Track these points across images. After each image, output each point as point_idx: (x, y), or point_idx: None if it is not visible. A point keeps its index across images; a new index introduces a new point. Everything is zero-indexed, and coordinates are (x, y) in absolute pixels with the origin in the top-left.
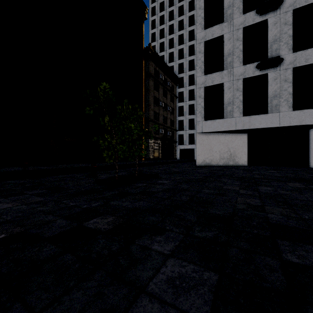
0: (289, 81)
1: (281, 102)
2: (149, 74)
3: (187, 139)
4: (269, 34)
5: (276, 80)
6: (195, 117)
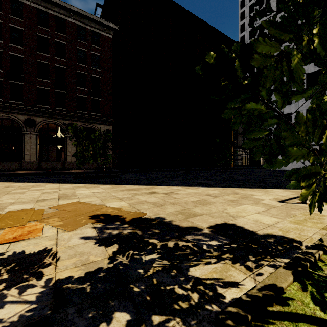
0: None
1: None
2: None
3: None
4: None
5: None
6: None
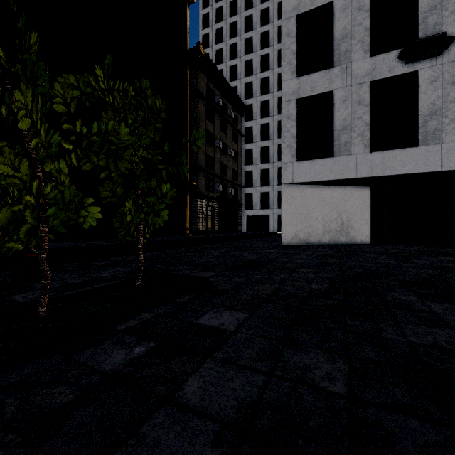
0: None
1: (446, 125)
2: (198, 93)
3: (258, 201)
4: None
5: (434, 84)
6: (270, 167)
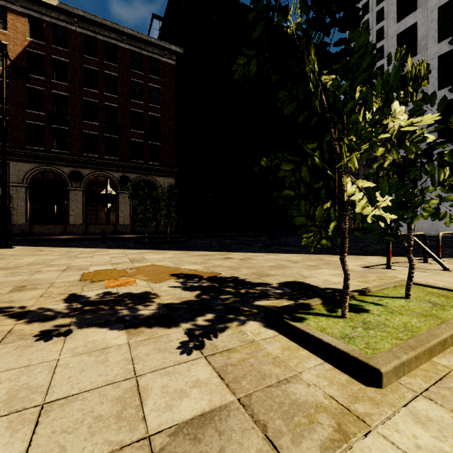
0: None
1: None
2: None
3: None
4: None
5: None
6: None
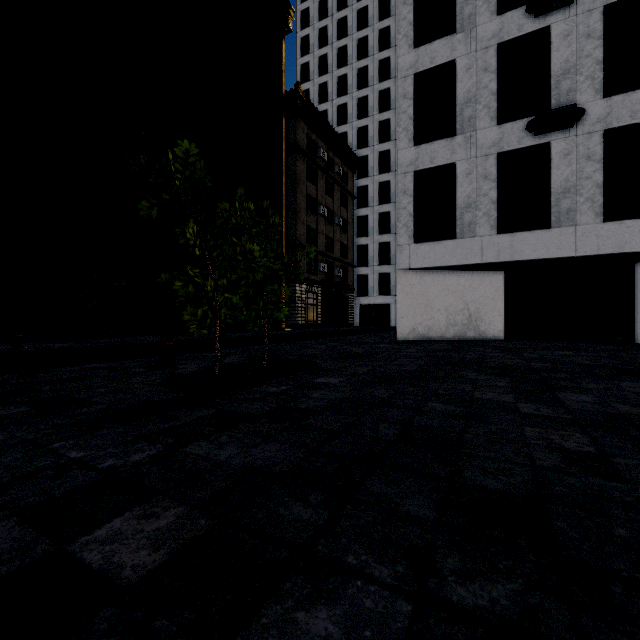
0: (597, 160)
1: (580, 205)
2: (296, 148)
3: (375, 285)
4: (553, 58)
5: (568, 158)
6: (392, 239)
